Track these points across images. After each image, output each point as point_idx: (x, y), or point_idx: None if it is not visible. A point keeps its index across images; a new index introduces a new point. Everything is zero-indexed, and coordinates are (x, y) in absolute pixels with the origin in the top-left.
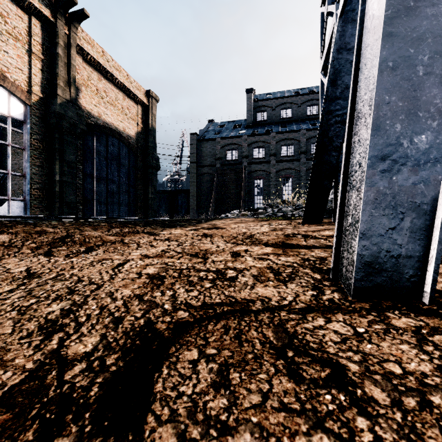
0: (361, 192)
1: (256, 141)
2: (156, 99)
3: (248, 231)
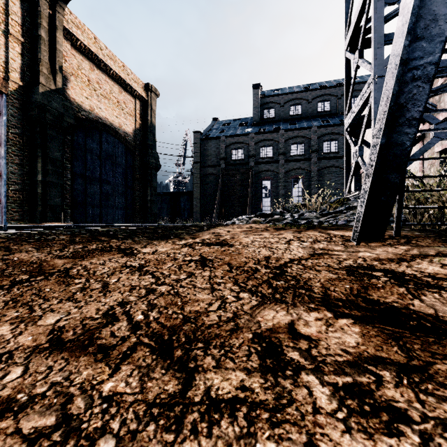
0: None
1: (264, 139)
2: (156, 94)
3: (271, 255)
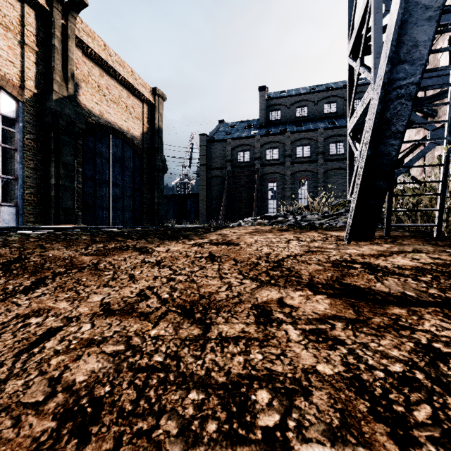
0: None
1: (270, 141)
2: (163, 98)
3: (272, 252)
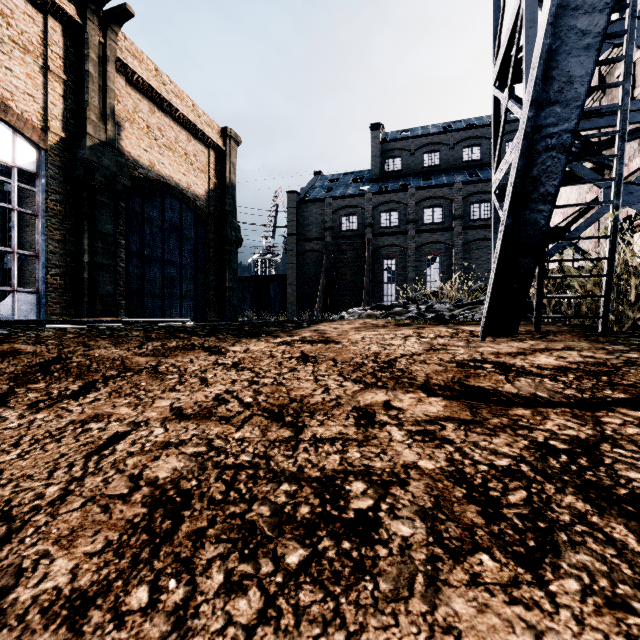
0: None
1: (386, 201)
2: (236, 141)
3: (382, 351)
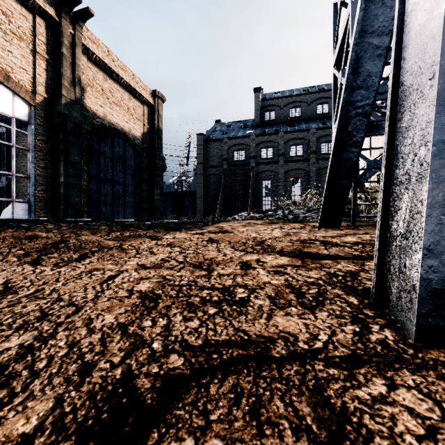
0: (422, 191)
1: (264, 141)
2: (162, 99)
3: (258, 236)
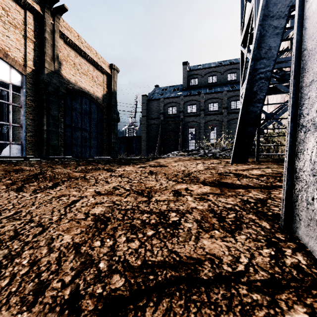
0: None
1: (190, 100)
2: (117, 70)
3: (186, 169)
